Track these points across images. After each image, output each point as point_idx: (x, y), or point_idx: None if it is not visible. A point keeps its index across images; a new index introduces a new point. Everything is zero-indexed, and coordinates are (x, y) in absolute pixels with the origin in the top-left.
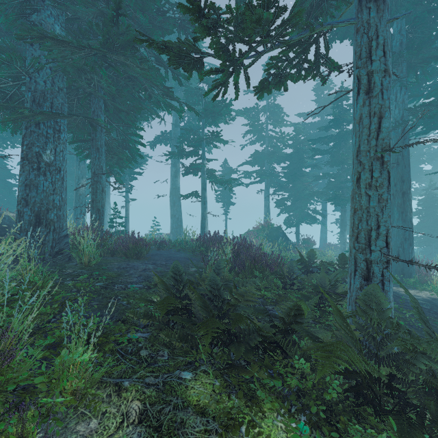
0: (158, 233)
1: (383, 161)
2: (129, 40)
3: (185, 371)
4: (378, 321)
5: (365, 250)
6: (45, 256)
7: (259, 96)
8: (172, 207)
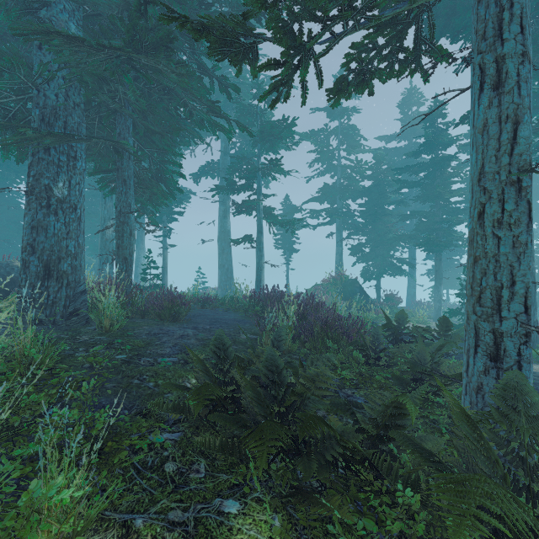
0: (203, 287)
1: (521, 187)
2: (162, 37)
3: (229, 498)
4: (530, 433)
5: (491, 316)
6: (56, 319)
7: (333, 103)
8: (220, 254)
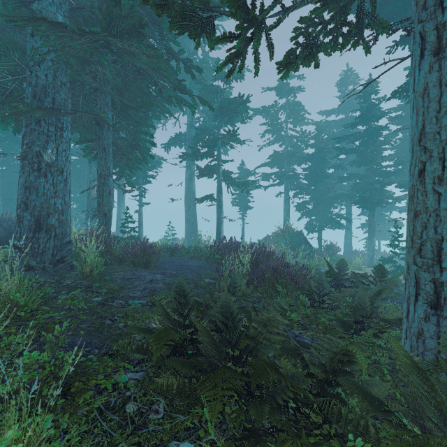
0: (173, 238)
1: None
2: (134, 24)
3: (184, 441)
4: None
5: (432, 267)
6: (45, 265)
7: (283, 75)
8: (186, 211)
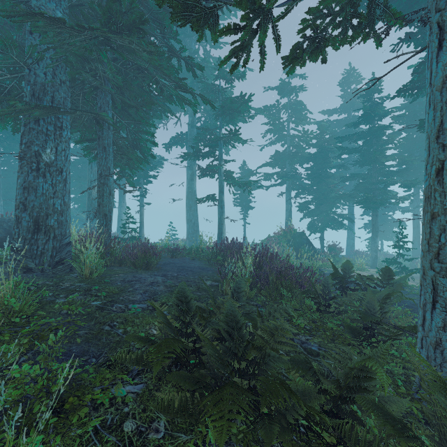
0: (174, 239)
1: None
2: (134, 20)
3: None
4: None
5: None
6: (44, 267)
7: (288, 71)
8: (188, 211)
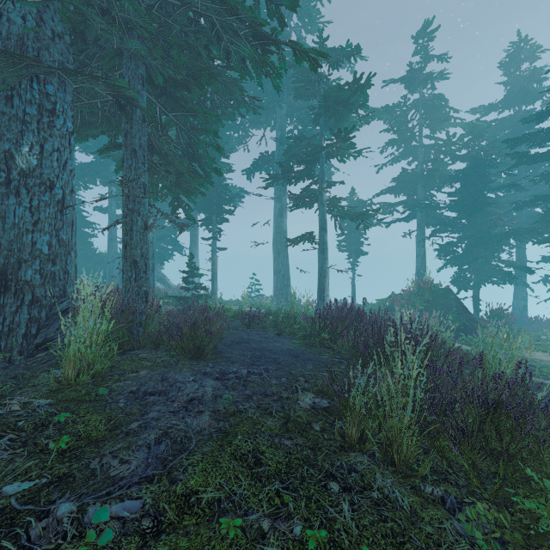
0: (258, 295)
1: None
2: None
3: None
4: None
5: None
6: (12, 355)
7: None
8: (275, 258)
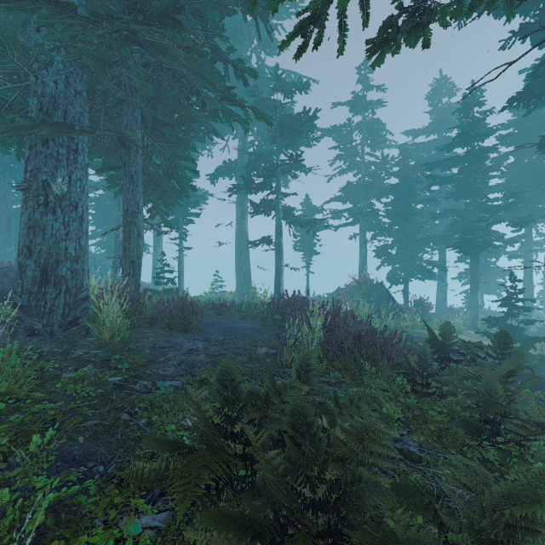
0: (221, 291)
1: None
2: (167, 7)
3: None
4: None
5: None
6: (53, 329)
7: (375, 61)
8: (237, 257)
